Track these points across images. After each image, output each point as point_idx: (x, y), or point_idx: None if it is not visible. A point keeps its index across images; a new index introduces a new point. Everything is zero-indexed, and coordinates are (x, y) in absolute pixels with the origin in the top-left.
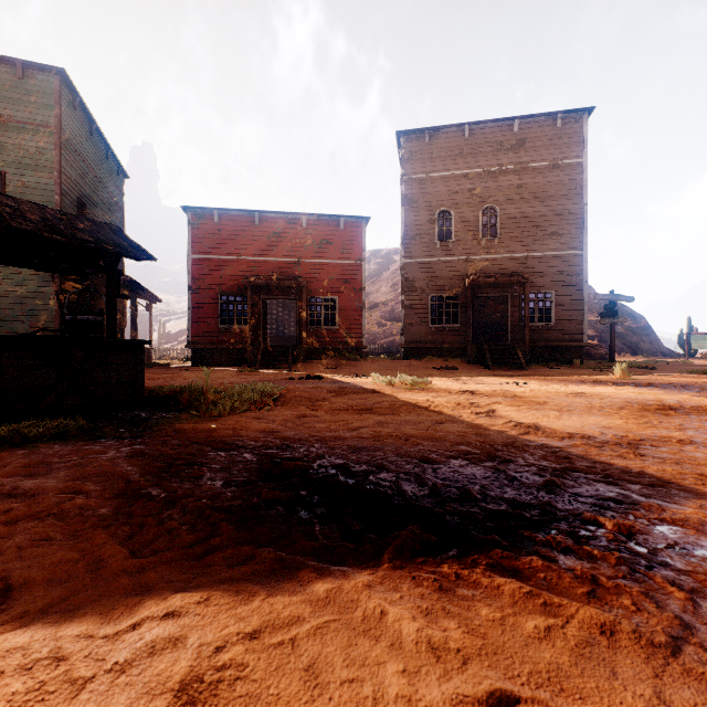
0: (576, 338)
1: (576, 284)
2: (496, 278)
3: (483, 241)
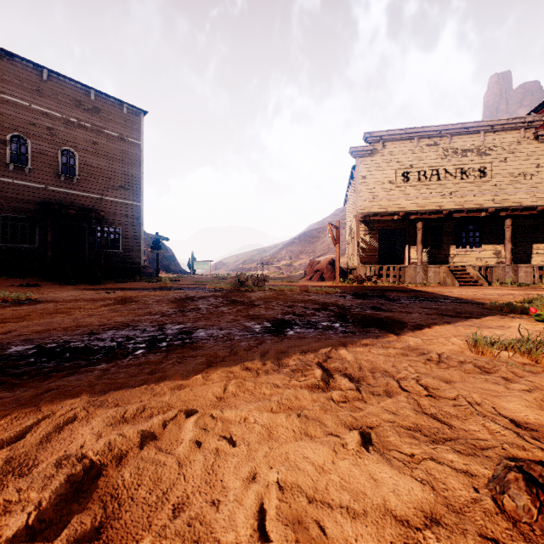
0: (137, 262)
1: (137, 225)
2: (77, 211)
3: (63, 176)
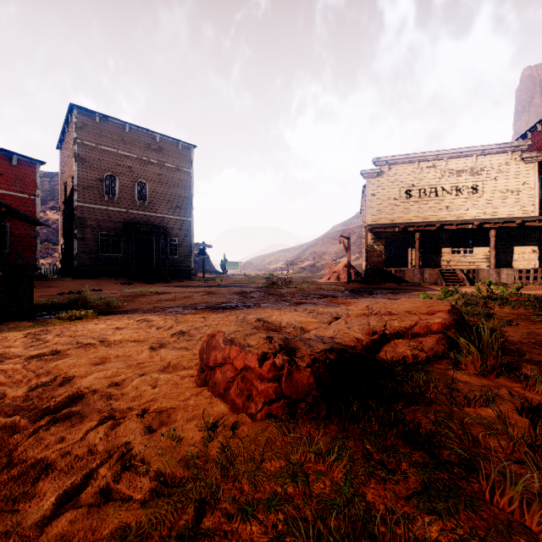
0: (188, 265)
1: (188, 236)
2: (151, 229)
3: (138, 202)
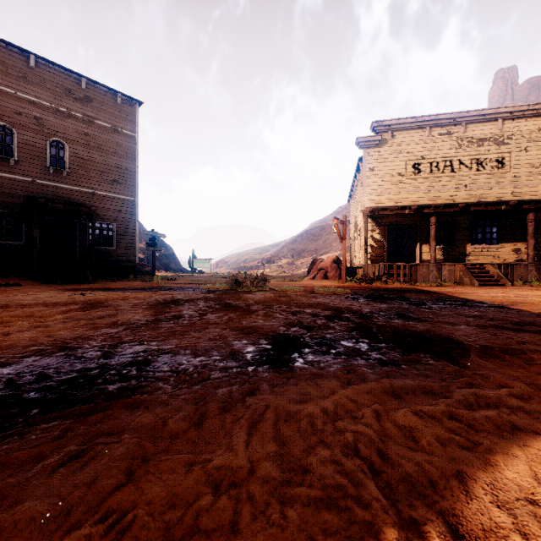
0: (131, 260)
1: (131, 221)
2: (65, 206)
3: (51, 169)
